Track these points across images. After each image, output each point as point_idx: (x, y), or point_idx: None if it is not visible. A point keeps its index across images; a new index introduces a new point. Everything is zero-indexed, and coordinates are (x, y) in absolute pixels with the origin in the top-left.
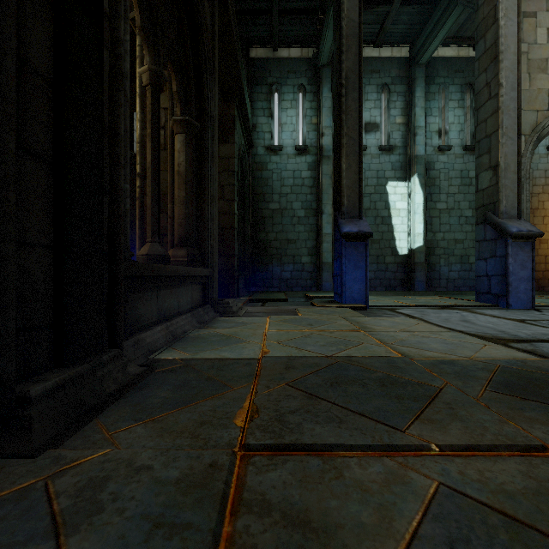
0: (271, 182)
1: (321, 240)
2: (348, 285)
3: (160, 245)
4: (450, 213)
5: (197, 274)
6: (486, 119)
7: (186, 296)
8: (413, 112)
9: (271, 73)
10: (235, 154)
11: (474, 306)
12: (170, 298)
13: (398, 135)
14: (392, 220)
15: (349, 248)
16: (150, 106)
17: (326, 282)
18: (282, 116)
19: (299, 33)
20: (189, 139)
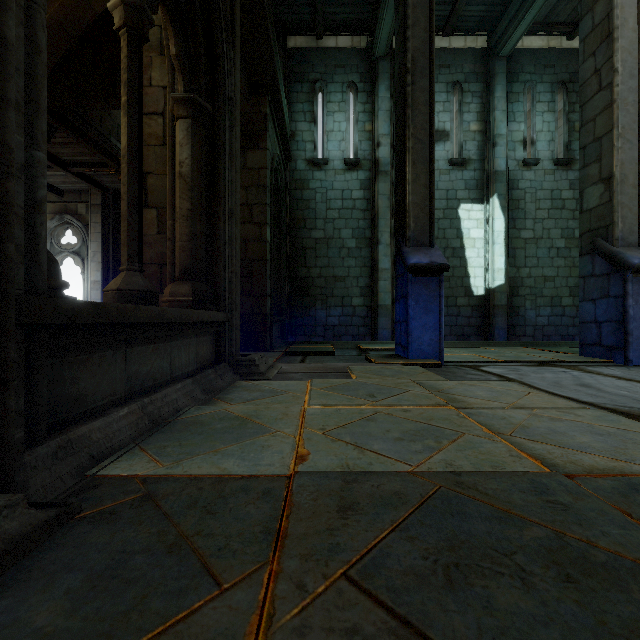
0: (314, 204)
1: (376, 277)
2: (416, 334)
3: (143, 276)
4: (538, 243)
5: (204, 321)
6: (595, 117)
7: (186, 352)
8: (491, 117)
9: (314, 67)
10: (267, 164)
11: (581, 362)
12: (154, 357)
13: (473, 145)
14: (465, 253)
15: (417, 285)
16: (125, 61)
17: (383, 330)
18: (328, 121)
19: (349, 17)
20: (195, 127)
